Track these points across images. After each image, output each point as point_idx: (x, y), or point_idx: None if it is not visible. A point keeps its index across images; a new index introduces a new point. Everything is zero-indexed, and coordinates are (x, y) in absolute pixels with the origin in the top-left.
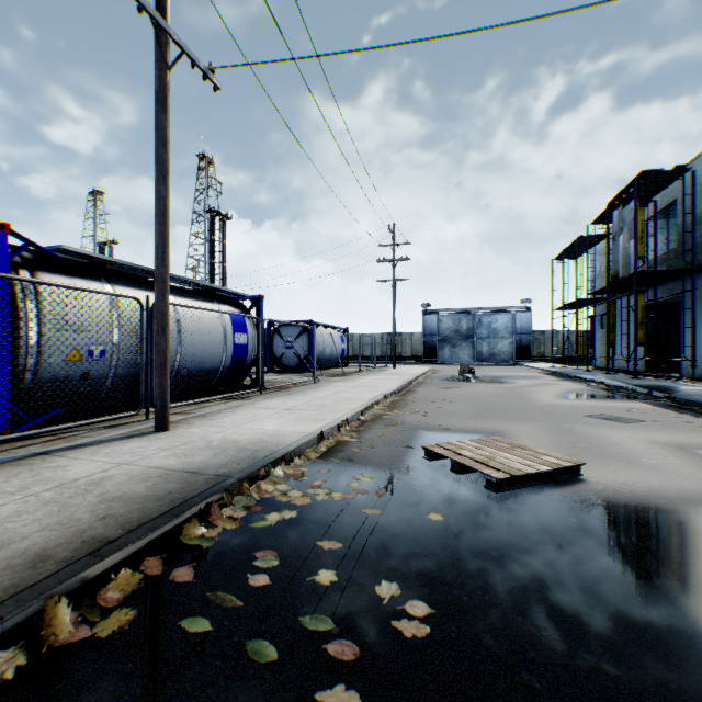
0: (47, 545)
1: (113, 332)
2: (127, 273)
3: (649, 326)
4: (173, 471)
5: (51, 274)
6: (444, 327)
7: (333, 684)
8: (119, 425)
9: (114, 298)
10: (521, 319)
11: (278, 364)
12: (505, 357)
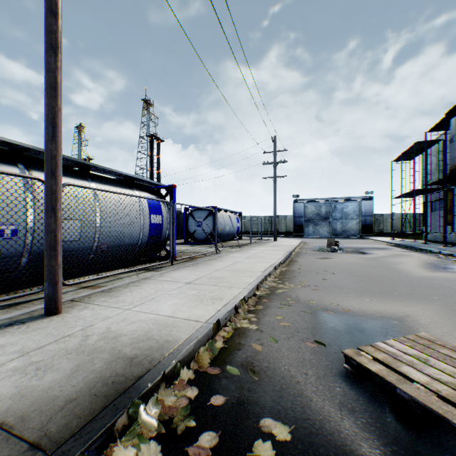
0: None
1: (27, 213)
2: None
3: None
4: None
5: None
6: (309, 211)
7: None
8: (21, 302)
9: (13, 178)
10: (365, 205)
11: (191, 238)
12: (353, 232)
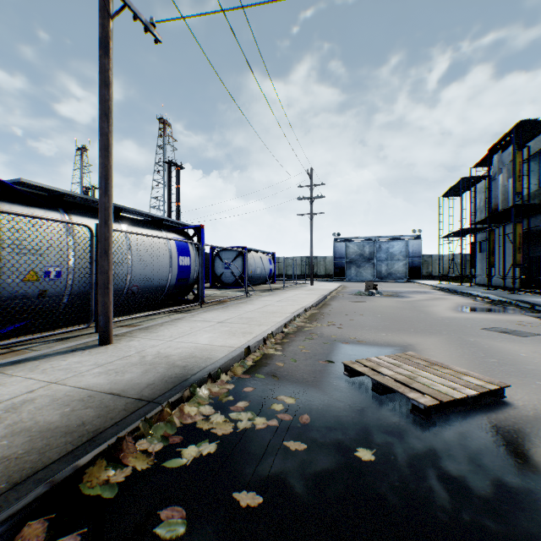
0: None
1: (68, 256)
2: (85, 205)
3: (522, 250)
4: (98, 392)
5: (10, 204)
6: (351, 251)
7: None
8: (70, 337)
9: (65, 225)
10: (413, 245)
11: (218, 281)
12: (400, 275)
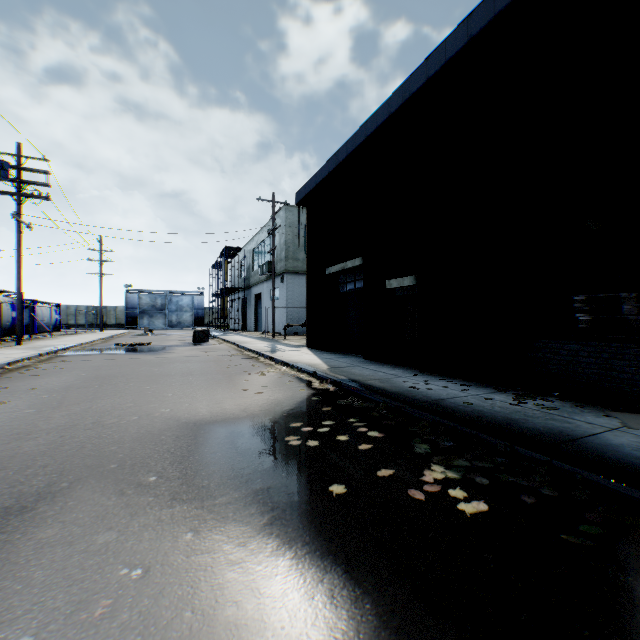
0: (49, 348)
1: None
2: None
3: (243, 309)
4: (51, 346)
5: None
6: (144, 303)
7: (102, 351)
8: None
9: None
10: (198, 300)
11: None
12: (188, 324)
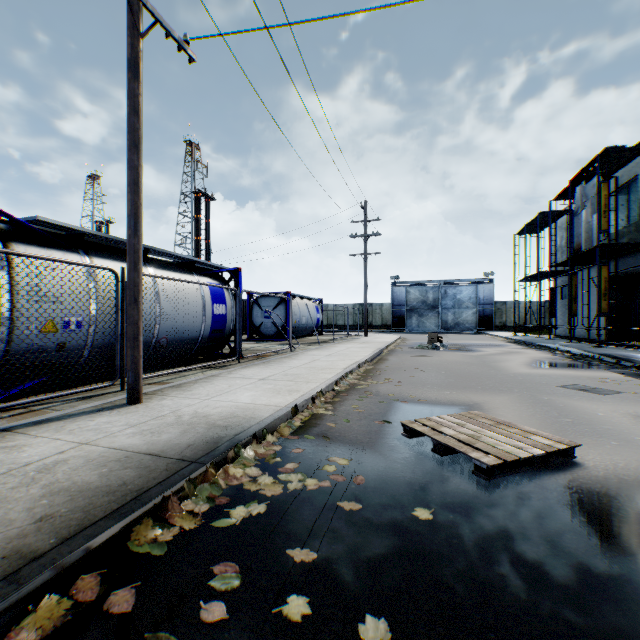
0: None
1: (90, 303)
2: (107, 246)
3: (610, 297)
4: (135, 453)
5: (25, 245)
6: (412, 298)
7: None
8: (93, 396)
9: (88, 269)
10: (484, 291)
11: (257, 333)
12: (469, 325)
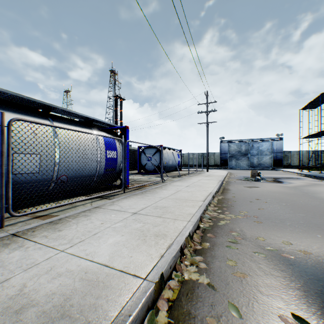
0: None
1: None
2: (17, 103)
3: None
4: None
5: None
6: (232, 149)
7: None
8: None
9: None
10: (276, 144)
11: (143, 169)
12: (266, 165)
